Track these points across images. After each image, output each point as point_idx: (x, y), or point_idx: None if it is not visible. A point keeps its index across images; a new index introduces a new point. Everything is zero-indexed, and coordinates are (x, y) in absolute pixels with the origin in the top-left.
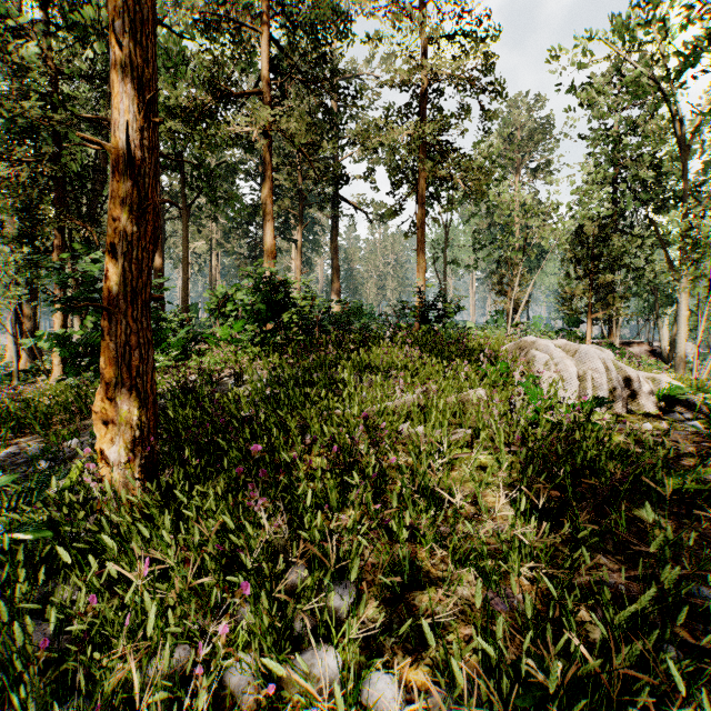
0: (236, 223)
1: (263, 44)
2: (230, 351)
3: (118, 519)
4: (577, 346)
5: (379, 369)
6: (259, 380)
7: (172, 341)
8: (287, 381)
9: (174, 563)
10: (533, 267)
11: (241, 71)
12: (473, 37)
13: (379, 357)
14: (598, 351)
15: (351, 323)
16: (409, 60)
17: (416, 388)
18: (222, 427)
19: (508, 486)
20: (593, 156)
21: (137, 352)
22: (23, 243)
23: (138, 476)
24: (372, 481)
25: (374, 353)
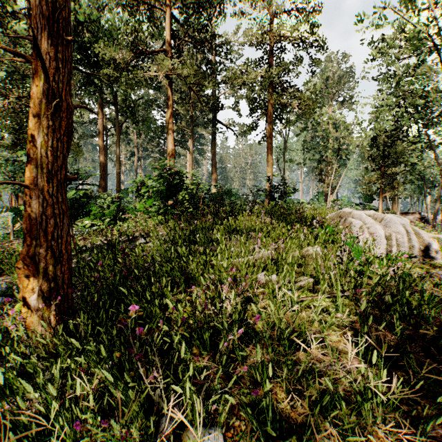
0: (151, 138)
1: (167, 19)
2: (143, 218)
3: (25, 361)
4: (383, 215)
5: (242, 231)
6: (158, 239)
7: (106, 212)
8: (177, 240)
9: (59, 413)
10: (341, 164)
11: (152, 36)
12: (305, 10)
13: (242, 222)
14: (399, 219)
15: (224, 200)
16: (262, 27)
17: (269, 246)
18: (127, 275)
19: (345, 326)
20: (382, 90)
21: (52, 221)
22: (16, 150)
23: (53, 318)
24: (238, 323)
25: (239, 220)
